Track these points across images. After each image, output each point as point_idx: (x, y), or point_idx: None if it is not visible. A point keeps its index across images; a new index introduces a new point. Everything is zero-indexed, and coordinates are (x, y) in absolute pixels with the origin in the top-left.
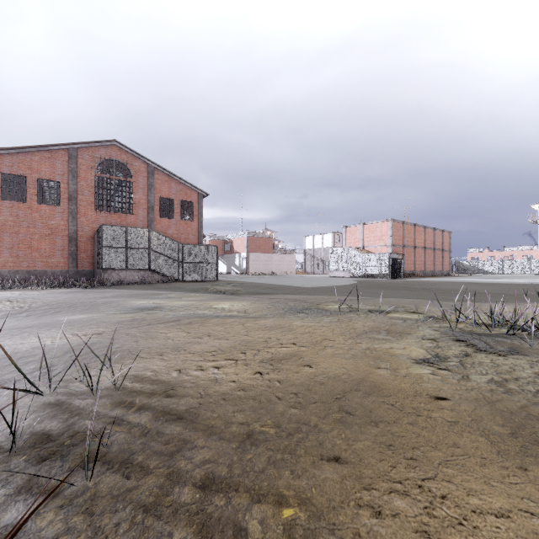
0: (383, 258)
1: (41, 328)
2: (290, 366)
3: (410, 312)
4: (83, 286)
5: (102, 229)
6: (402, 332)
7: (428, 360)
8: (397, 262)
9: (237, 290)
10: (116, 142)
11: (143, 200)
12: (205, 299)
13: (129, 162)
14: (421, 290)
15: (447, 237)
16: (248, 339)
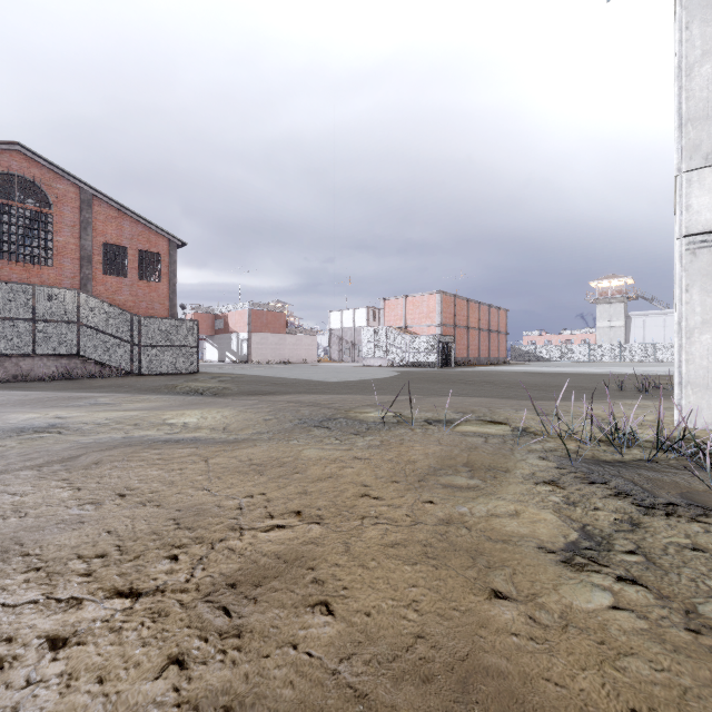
0: (431, 341)
1: None
2: (274, 615)
3: (486, 421)
4: None
5: None
6: (493, 467)
7: (577, 548)
8: (448, 346)
9: (224, 388)
10: (20, 147)
11: (72, 246)
12: (164, 405)
13: (45, 182)
14: (483, 383)
15: (504, 317)
16: (203, 505)
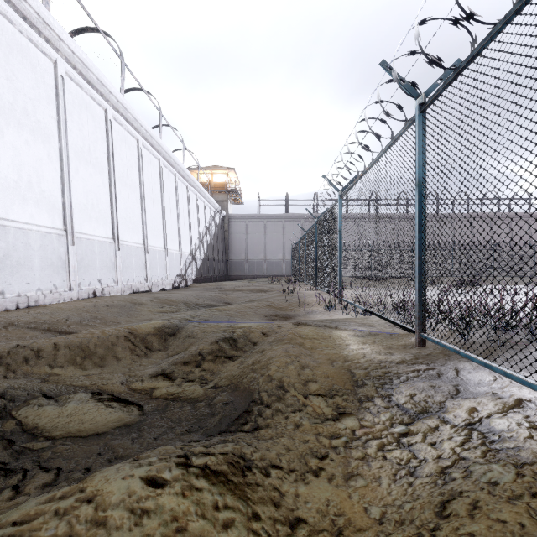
0: None
1: None
2: None
3: None
4: None
5: None
6: None
7: None
8: None
9: None
10: None
11: None
12: None
13: None
14: None
15: None
16: None
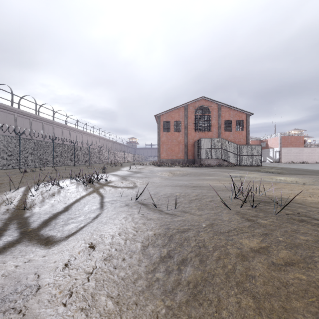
0: None
1: (203, 180)
2: None
3: None
4: (195, 166)
5: (200, 140)
6: None
7: None
8: None
9: (280, 171)
10: (203, 97)
11: (215, 123)
12: (263, 175)
13: (209, 105)
14: None
15: None
16: (310, 191)
